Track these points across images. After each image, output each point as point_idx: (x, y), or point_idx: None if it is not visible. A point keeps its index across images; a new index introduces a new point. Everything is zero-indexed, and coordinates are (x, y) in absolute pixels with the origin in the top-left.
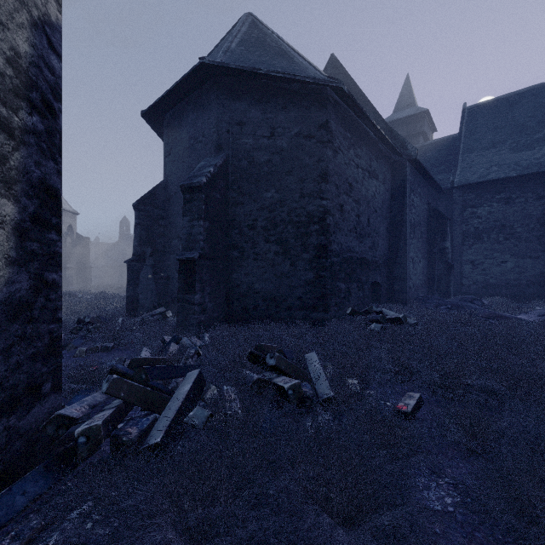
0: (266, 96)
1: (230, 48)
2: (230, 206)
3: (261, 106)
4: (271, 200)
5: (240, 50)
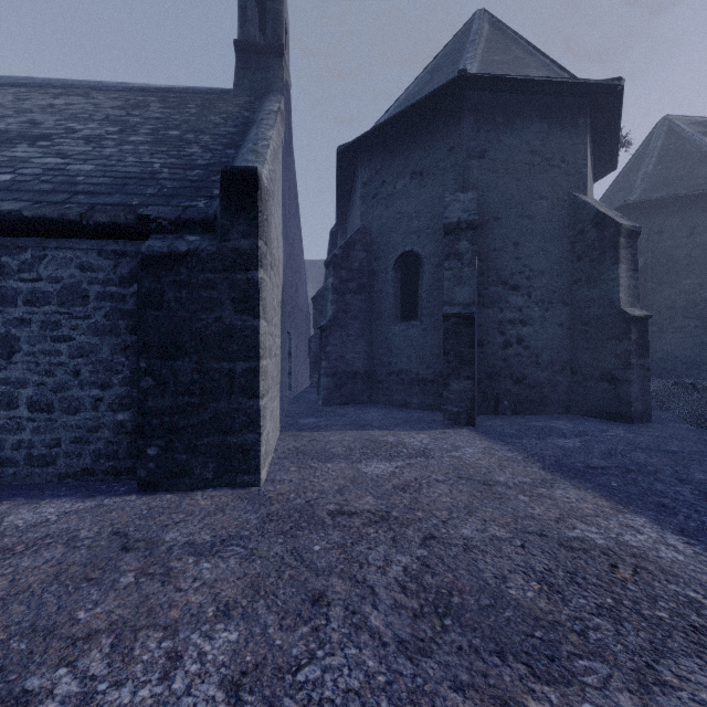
0: (684, 206)
1: (647, 172)
2: (649, 294)
3: (679, 214)
4: (690, 285)
5: (657, 171)
